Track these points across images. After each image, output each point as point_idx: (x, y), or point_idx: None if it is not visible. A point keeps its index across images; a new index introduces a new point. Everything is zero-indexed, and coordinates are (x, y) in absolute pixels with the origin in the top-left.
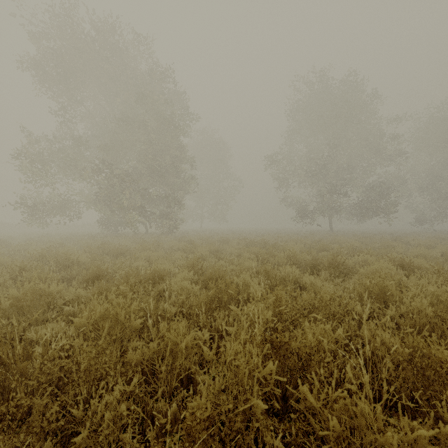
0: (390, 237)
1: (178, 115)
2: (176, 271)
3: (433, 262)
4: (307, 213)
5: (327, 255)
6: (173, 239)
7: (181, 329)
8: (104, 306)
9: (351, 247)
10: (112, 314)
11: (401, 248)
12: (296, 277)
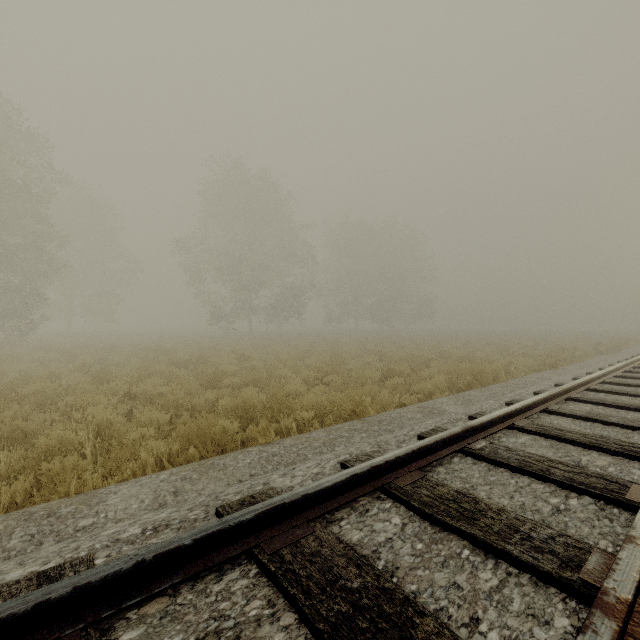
0: (291, 338)
1: (36, 178)
2: (62, 376)
3: (277, 356)
4: (222, 314)
5: (210, 356)
6: (30, 350)
7: (90, 383)
8: (38, 384)
9: (235, 349)
10: (44, 387)
11: (272, 348)
12: (165, 369)
